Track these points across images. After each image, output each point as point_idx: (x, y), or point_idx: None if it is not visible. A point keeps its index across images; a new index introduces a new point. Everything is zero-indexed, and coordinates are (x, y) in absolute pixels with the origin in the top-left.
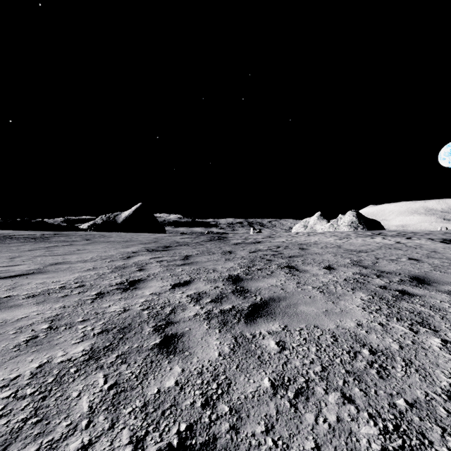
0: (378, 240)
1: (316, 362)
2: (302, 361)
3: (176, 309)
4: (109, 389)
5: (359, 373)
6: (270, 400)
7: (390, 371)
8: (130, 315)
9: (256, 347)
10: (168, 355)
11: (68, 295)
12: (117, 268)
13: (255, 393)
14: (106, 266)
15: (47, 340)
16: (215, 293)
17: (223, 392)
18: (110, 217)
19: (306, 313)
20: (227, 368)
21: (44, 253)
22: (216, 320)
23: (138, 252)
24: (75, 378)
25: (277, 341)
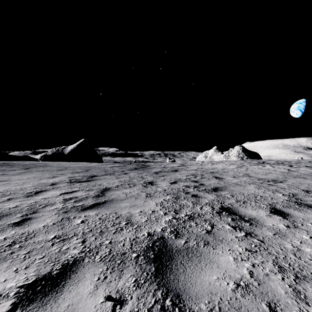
0: (271, 168)
1: None
2: None
3: None
4: None
5: None
6: None
7: None
8: None
9: None
10: None
11: None
12: None
13: None
14: None
15: None
16: None
17: None
18: (59, 149)
19: None
20: None
21: None
22: None
23: (57, 184)
24: None
25: None
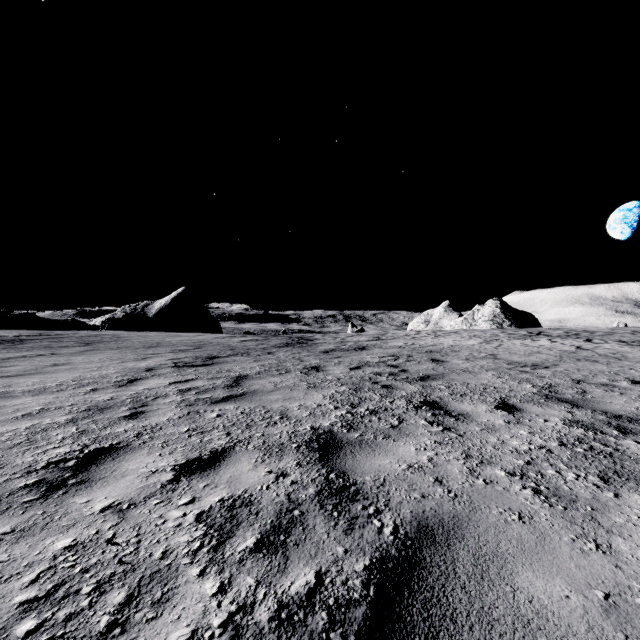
0: (547, 344)
1: None
2: None
3: (139, 596)
4: None
5: None
6: None
7: None
8: None
9: None
10: None
11: None
12: (89, 409)
13: None
14: (69, 405)
15: None
16: (275, 502)
17: None
18: (137, 308)
19: (557, 624)
20: None
21: None
22: None
23: (156, 369)
24: None
25: None
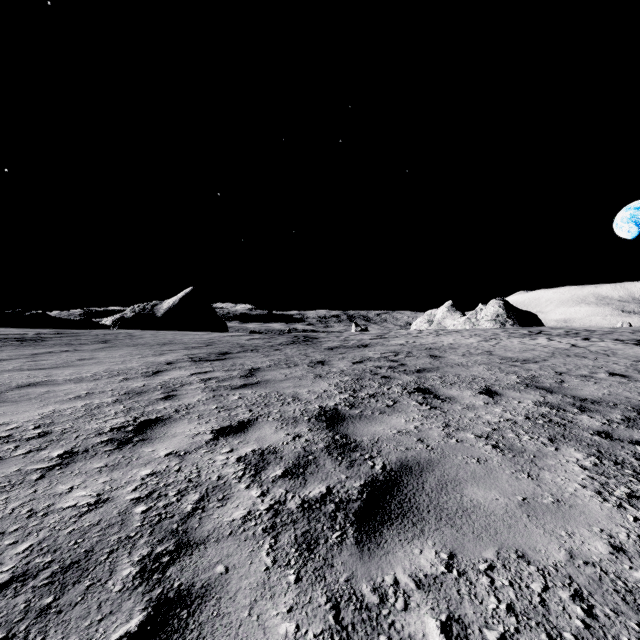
0: (543, 342)
1: None
2: None
3: (209, 497)
4: None
5: None
6: None
7: None
8: (103, 518)
9: None
10: None
11: (1, 459)
12: (128, 393)
13: None
14: (110, 390)
15: None
16: (294, 452)
17: None
18: (146, 308)
19: (485, 510)
20: None
21: (21, 365)
22: (292, 534)
23: (175, 363)
24: None
25: (445, 619)
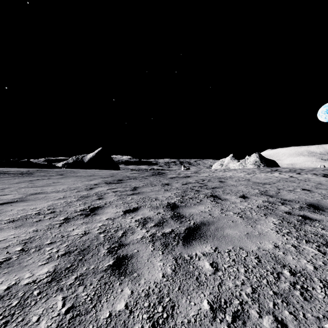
0: (276, 175)
1: (246, 283)
2: (234, 283)
3: (127, 232)
4: (66, 313)
5: (285, 295)
6: (211, 325)
7: (312, 292)
8: (89, 238)
9: (193, 268)
10: (120, 276)
11: (41, 220)
12: (82, 197)
13: (197, 317)
14: (73, 196)
15: (18, 262)
16: (158, 218)
17: (168, 316)
18: (79, 158)
19: (231, 236)
20: (170, 290)
21: (27, 185)
22: (159, 242)
23: (98, 184)
24: (37, 300)
25: (211, 262)
